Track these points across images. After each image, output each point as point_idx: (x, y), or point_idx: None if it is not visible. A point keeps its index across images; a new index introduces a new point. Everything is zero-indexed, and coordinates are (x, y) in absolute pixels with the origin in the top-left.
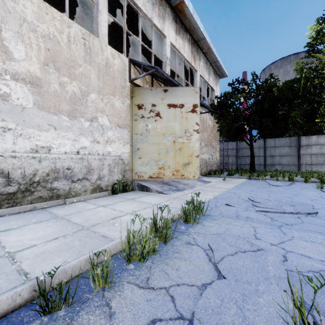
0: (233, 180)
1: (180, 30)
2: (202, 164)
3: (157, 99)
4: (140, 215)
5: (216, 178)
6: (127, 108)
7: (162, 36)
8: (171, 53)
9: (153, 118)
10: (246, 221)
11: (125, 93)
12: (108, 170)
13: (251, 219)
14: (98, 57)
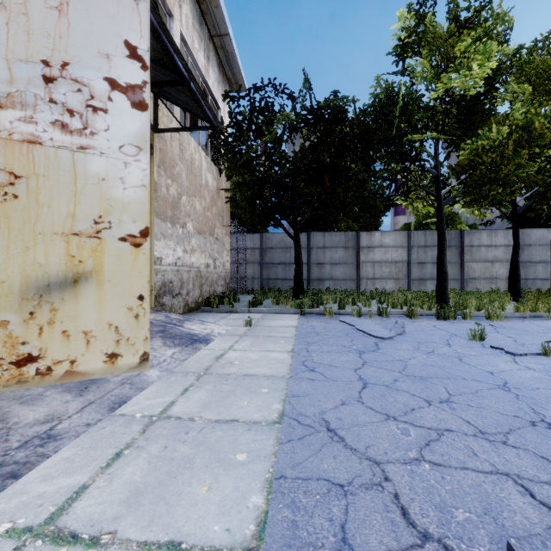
0: (269, 322)
1: None
2: (190, 279)
3: None
4: None
5: (226, 317)
6: None
7: None
8: None
9: None
10: None
11: None
12: None
13: None
14: None
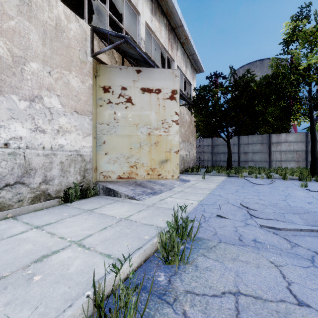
0: (212, 178)
1: (156, 11)
2: (180, 161)
3: (128, 81)
4: (92, 246)
5: (194, 176)
6: (88, 90)
7: (135, 13)
8: (147, 40)
9: (123, 104)
10: (257, 251)
11: (85, 70)
12: (60, 170)
13: (261, 244)
14: (43, 12)
